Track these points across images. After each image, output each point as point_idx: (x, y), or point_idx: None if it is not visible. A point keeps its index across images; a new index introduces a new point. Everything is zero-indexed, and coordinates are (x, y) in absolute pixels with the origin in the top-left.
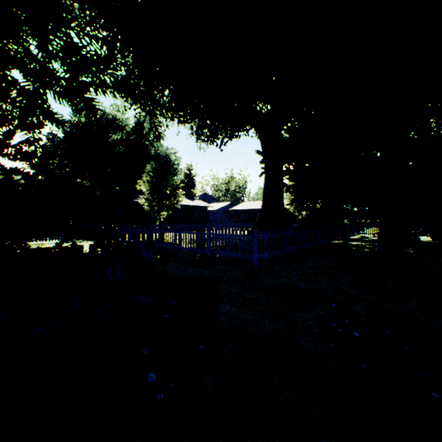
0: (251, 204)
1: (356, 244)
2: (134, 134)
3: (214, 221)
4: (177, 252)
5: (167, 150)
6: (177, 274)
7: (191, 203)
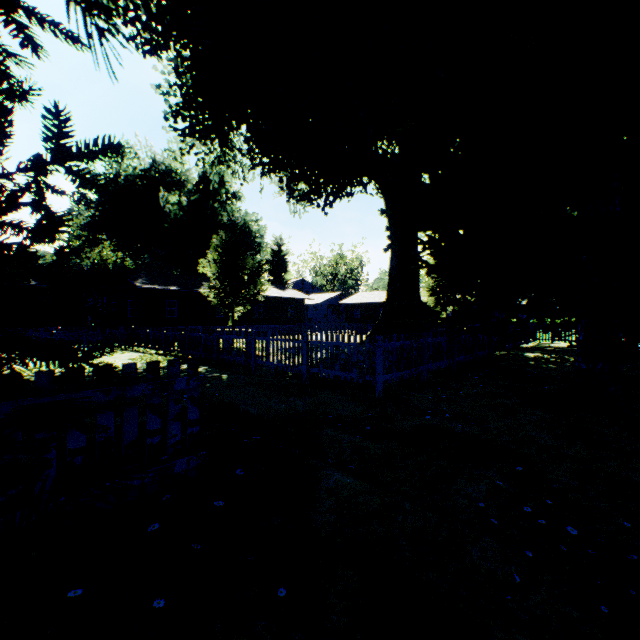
0: (369, 296)
1: (535, 356)
2: (198, 193)
3: (315, 320)
4: (256, 369)
5: (246, 216)
6: (252, 410)
7: (281, 294)
